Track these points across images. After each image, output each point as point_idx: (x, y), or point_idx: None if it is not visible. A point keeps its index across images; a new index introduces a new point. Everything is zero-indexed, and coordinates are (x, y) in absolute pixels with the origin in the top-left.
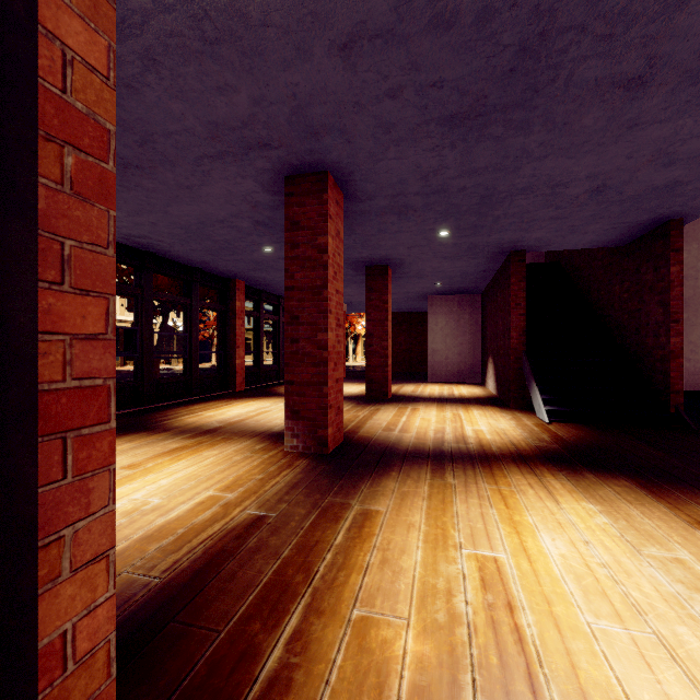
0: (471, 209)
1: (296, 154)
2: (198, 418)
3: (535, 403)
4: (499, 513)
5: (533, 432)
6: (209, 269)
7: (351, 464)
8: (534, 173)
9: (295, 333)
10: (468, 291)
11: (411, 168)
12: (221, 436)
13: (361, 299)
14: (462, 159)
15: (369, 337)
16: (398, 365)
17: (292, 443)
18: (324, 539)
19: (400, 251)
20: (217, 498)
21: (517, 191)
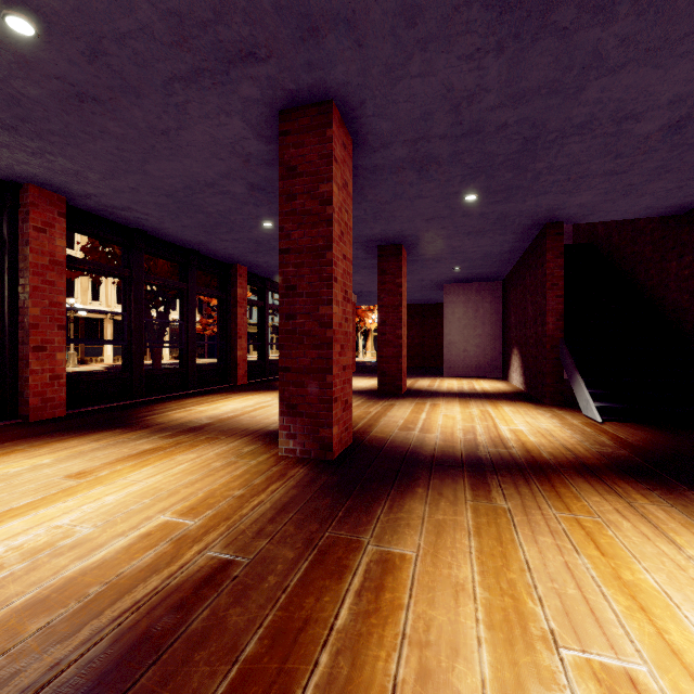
0: (509, 160)
1: (291, 71)
2: (187, 413)
3: (580, 398)
4: (594, 565)
5: (586, 433)
6: (207, 252)
7: (362, 475)
8: (600, 97)
9: (292, 306)
10: (488, 278)
11: (440, 93)
12: (206, 435)
13: (372, 288)
14: (508, 73)
15: (381, 325)
16: (410, 360)
17: (288, 445)
18: (318, 616)
19: (418, 224)
20: (171, 527)
21: (572, 130)
